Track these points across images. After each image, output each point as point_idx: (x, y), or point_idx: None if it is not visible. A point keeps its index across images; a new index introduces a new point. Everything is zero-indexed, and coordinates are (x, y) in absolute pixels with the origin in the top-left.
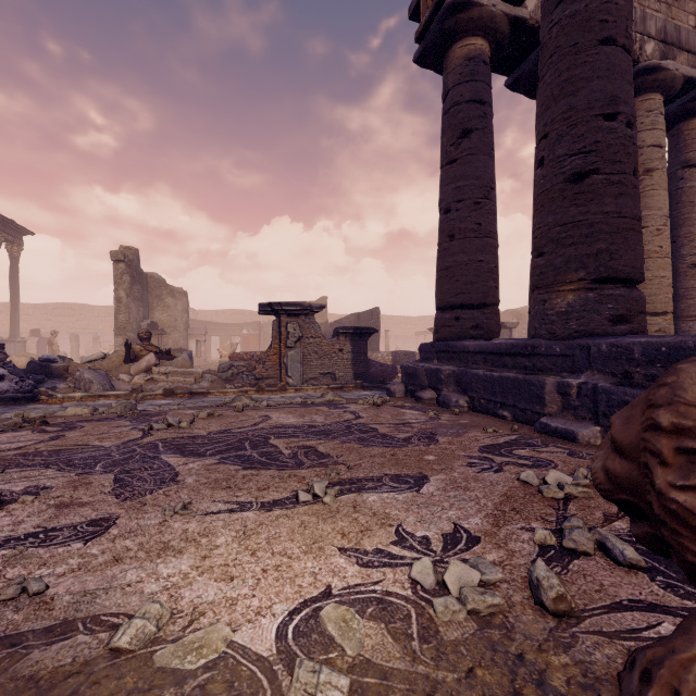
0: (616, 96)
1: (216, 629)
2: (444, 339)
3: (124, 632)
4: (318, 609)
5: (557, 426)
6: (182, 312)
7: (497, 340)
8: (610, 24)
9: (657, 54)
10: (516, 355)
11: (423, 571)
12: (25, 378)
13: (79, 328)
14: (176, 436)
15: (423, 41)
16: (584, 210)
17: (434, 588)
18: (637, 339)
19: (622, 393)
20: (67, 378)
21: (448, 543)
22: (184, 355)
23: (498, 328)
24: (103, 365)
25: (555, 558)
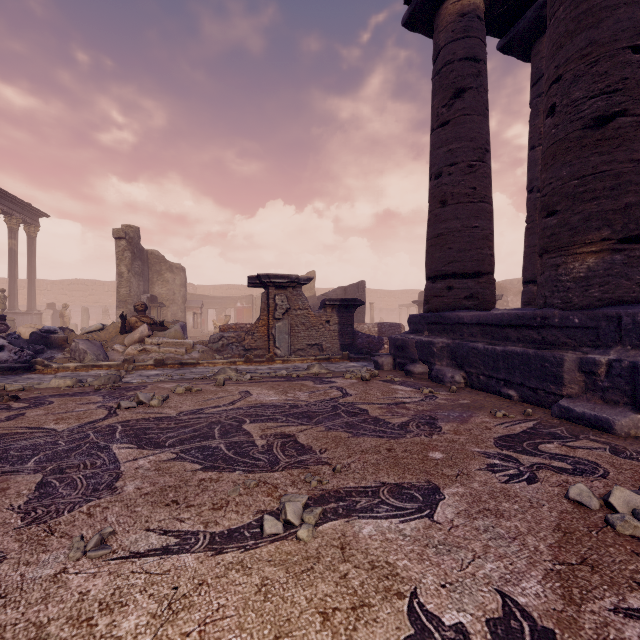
0: None
1: None
2: (435, 310)
3: None
4: None
5: (583, 412)
6: (180, 286)
7: (498, 311)
8: None
9: None
10: (521, 326)
11: None
12: (24, 349)
13: (92, 302)
14: (142, 417)
15: (413, 1)
16: (609, 158)
17: None
18: None
19: None
20: (65, 349)
21: None
22: (176, 326)
23: (494, 299)
24: (101, 336)
25: None
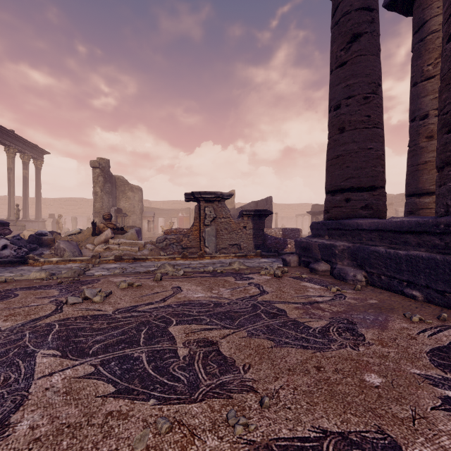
0: None
1: None
2: (334, 218)
3: None
4: None
5: None
6: (138, 202)
7: (396, 219)
8: None
9: None
10: (421, 233)
11: None
12: (21, 247)
13: (80, 213)
14: (81, 315)
15: None
16: None
17: None
18: None
19: None
20: (52, 247)
21: None
22: (132, 230)
23: (385, 208)
24: (78, 238)
25: None
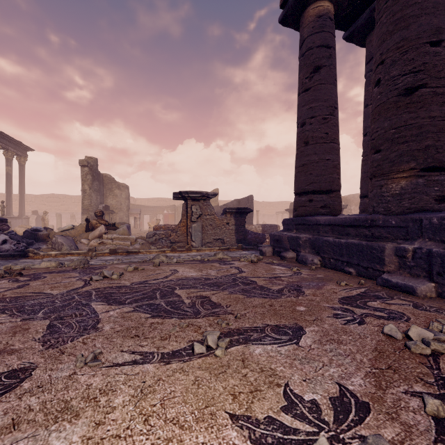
0: (440, 27)
1: None
2: (301, 215)
3: None
4: None
5: (397, 282)
6: (125, 199)
7: (342, 216)
8: None
9: None
10: (357, 226)
11: None
12: (20, 242)
13: (63, 210)
14: (107, 286)
15: (286, 7)
16: (414, 116)
17: None
18: None
19: None
20: (48, 242)
21: (338, 411)
22: (124, 226)
23: (340, 208)
24: (72, 233)
25: None
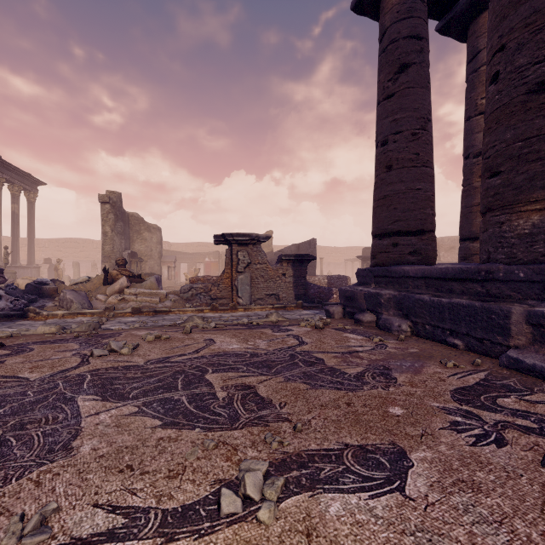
0: None
1: None
2: (381, 265)
3: None
4: None
5: (534, 364)
6: (156, 244)
7: (442, 265)
8: None
9: None
10: (465, 280)
11: None
12: (19, 298)
13: (82, 257)
14: (111, 366)
15: None
16: None
17: None
18: None
19: None
20: (55, 298)
21: None
22: (152, 278)
23: (435, 254)
24: (87, 287)
25: None
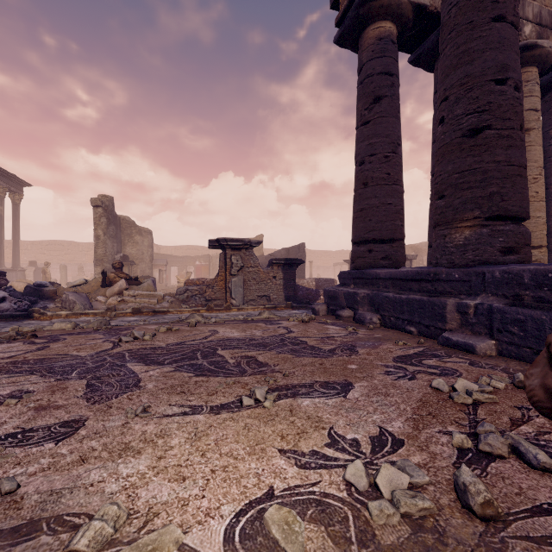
0: (505, 64)
1: (169, 530)
2: (359, 268)
3: (83, 534)
4: (262, 511)
5: (457, 340)
6: (147, 247)
7: (404, 269)
8: (501, 4)
9: (534, 35)
10: (420, 280)
11: (356, 473)
12: (22, 300)
13: (67, 260)
14: (140, 347)
15: (342, 25)
16: (479, 159)
17: (367, 490)
18: (526, 267)
19: (514, 312)
20: (56, 300)
21: (376, 445)
22: (149, 281)
23: (404, 259)
24: (85, 289)
25: (473, 461)
